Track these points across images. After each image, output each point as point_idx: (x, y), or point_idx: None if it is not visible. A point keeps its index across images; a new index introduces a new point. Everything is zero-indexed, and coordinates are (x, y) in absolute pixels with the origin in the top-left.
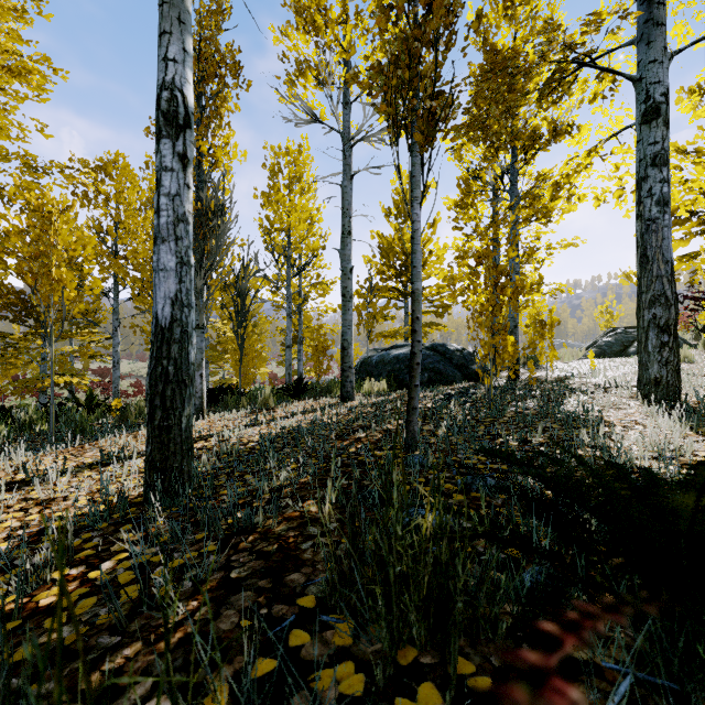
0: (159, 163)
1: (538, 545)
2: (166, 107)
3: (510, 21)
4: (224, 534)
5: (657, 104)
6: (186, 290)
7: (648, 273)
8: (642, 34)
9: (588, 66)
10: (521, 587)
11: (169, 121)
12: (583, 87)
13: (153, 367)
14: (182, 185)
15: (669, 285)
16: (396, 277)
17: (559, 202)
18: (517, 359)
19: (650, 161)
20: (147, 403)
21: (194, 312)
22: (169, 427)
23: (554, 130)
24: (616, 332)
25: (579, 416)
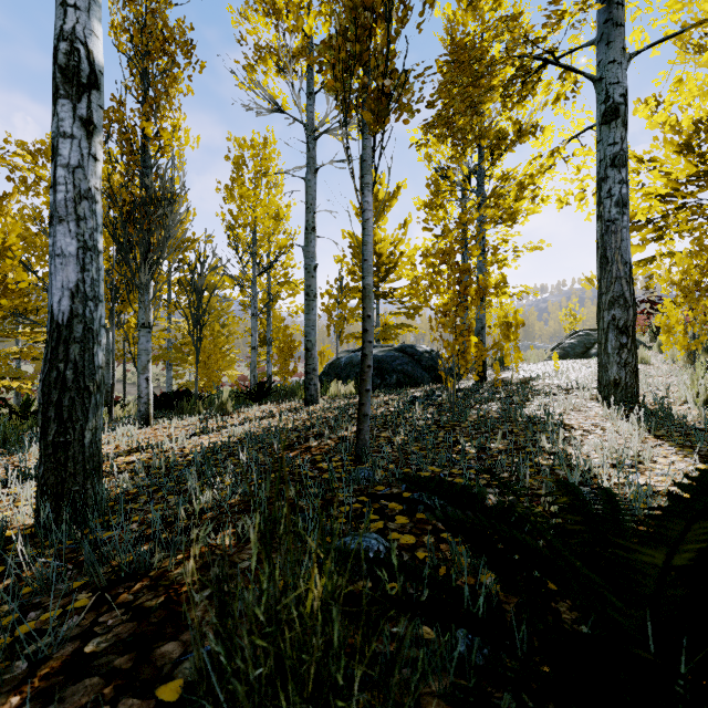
0: (55, 128)
1: (470, 605)
2: (65, 61)
3: (473, 11)
4: (108, 581)
5: (616, 104)
6: (91, 280)
7: (608, 274)
8: (602, 34)
9: (550, 63)
10: (454, 652)
11: (68, 78)
12: (547, 90)
13: (47, 371)
14: (86, 156)
15: (627, 287)
16: None
17: (523, 202)
18: (484, 361)
19: (610, 162)
20: (39, 415)
21: (103, 306)
22: (66, 444)
23: (519, 131)
24: (579, 334)
25: (541, 420)
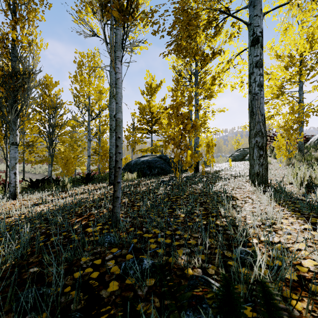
0: None
1: None
2: None
3: None
4: None
5: (257, 36)
6: None
7: (254, 120)
8: (251, 2)
9: (227, 14)
10: None
11: None
12: (226, 35)
13: None
14: None
15: (263, 126)
16: (146, 123)
17: (215, 86)
18: (198, 162)
19: (255, 64)
20: None
21: None
22: None
23: (213, 52)
24: (240, 150)
25: (221, 194)
